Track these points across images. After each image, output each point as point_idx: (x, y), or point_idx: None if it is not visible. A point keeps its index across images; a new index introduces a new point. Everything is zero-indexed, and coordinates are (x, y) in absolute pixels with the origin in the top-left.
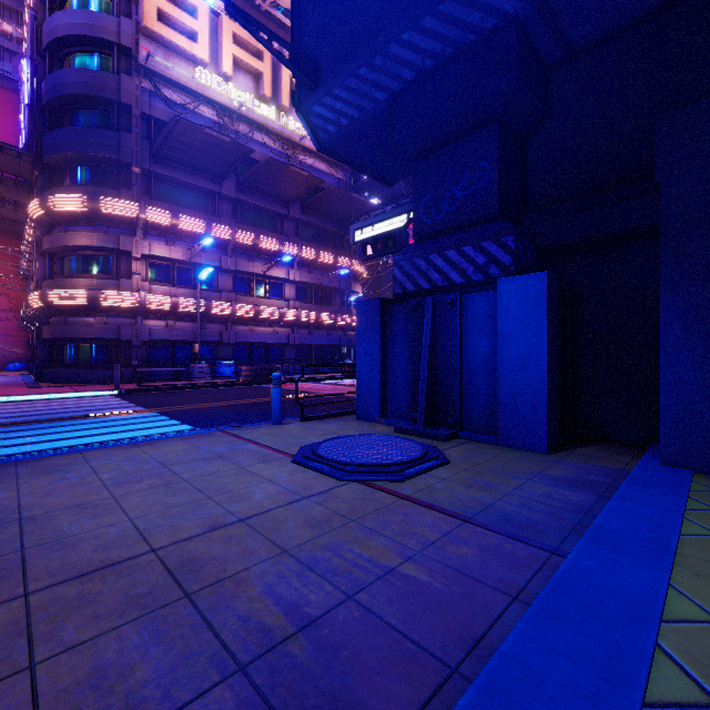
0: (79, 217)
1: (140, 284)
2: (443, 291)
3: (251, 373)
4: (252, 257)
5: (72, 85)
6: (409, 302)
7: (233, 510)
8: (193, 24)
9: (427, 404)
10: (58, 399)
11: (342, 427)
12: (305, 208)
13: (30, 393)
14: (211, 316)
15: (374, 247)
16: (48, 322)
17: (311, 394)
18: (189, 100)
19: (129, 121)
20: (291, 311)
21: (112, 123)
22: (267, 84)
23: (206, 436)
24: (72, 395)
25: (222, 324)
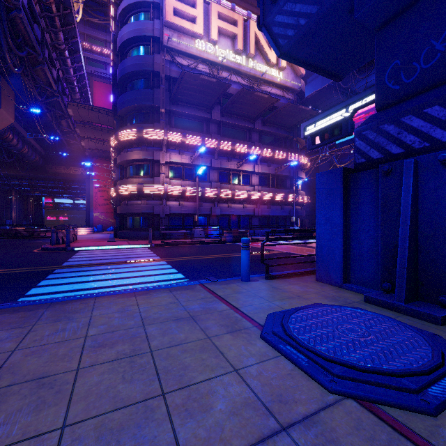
0: (133, 143)
1: (164, 180)
2: (421, 153)
3: (229, 235)
4: (230, 158)
5: (130, 67)
6: (379, 167)
7: (182, 440)
8: (194, 13)
9: (408, 276)
10: (118, 249)
11: (304, 289)
12: (265, 122)
13: (106, 244)
14: (205, 198)
15: (321, 137)
16: (119, 204)
17: (270, 251)
18: (192, 62)
19: (158, 82)
20: (255, 193)
21: (150, 85)
22: (240, 41)
23: (188, 289)
24: (126, 247)
25: (211, 203)
